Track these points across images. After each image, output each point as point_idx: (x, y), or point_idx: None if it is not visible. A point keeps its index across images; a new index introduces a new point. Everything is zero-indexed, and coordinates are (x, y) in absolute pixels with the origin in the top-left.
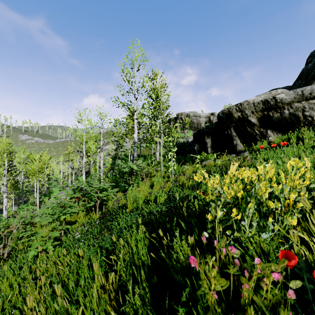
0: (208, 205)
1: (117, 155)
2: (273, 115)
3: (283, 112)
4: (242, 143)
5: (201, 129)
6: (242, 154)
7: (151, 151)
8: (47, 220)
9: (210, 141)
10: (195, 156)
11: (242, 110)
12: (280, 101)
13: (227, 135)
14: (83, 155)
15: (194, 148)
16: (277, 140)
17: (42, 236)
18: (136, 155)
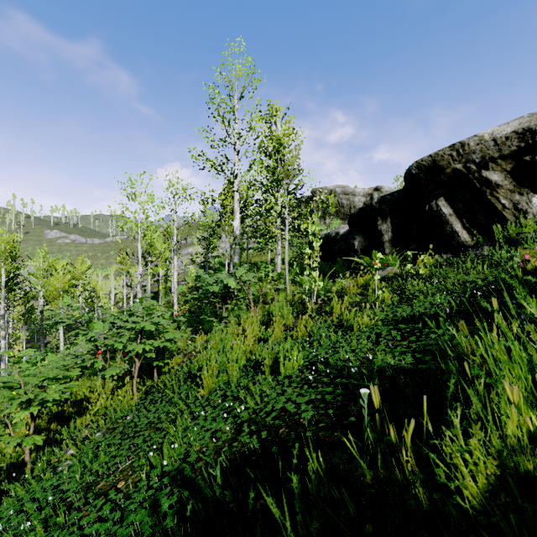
0: None
1: (206, 263)
2: None
3: None
4: (468, 230)
5: (369, 205)
6: (474, 253)
7: (267, 257)
8: None
9: (390, 228)
10: (358, 261)
11: (466, 156)
12: None
13: (430, 214)
14: (138, 260)
15: (353, 245)
16: None
17: None
18: (237, 260)
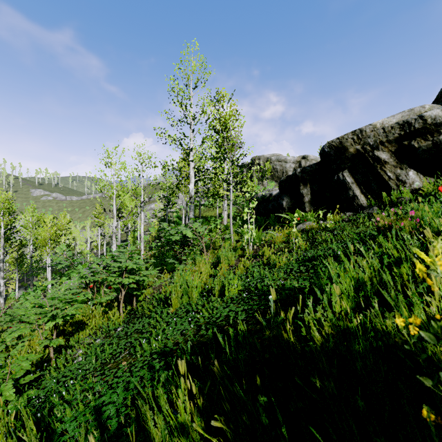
0: (436, 372)
1: (166, 217)
2: (419, 146)
3: (439, 140)
4: (364, 195)
5: (294, 174)
6: (367, 212)
7: (216, 212)
8: (19, 331)
9: (309, 191)
10: (285, 216)
11: (363, 139)
12: (433, 122)
13: (338, 182)
14: (114, 215)
15: (282, 204)
16: (429, 186)
17: (0, 366)
18: (192, 215)
